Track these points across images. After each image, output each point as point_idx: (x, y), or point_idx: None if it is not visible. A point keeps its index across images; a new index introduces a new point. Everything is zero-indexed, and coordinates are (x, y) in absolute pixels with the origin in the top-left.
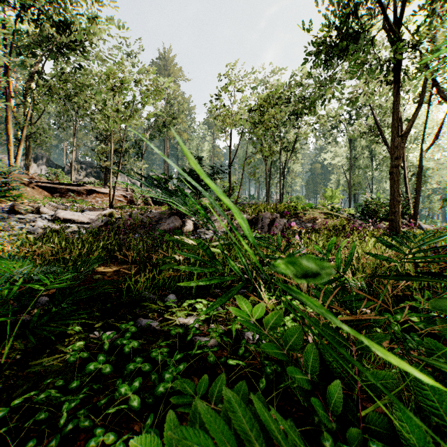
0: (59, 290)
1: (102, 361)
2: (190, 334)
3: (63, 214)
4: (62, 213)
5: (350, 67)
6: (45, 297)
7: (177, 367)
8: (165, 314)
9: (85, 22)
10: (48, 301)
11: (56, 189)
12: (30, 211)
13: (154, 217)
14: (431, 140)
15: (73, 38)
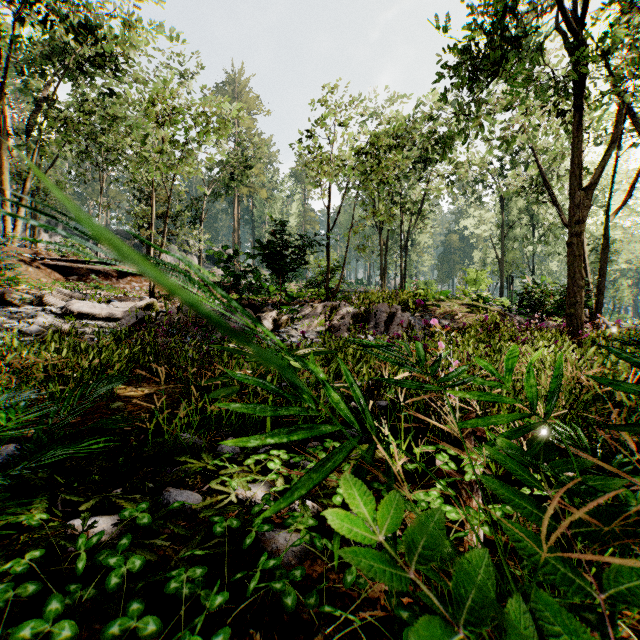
0: (38, 433)
1: (54, 614)
2: (251, 533)
3: (79, 305)
4: (77, 304)
5: (509, 84)
6: (15, 444)
7: (210, 639)
8: (212, 482)
9: (117, 26)
10: (11, 455)
11: (72, 270)
12: (29, 302)
13: (216, 311)
14: (618, 200)
15: (100, 50)
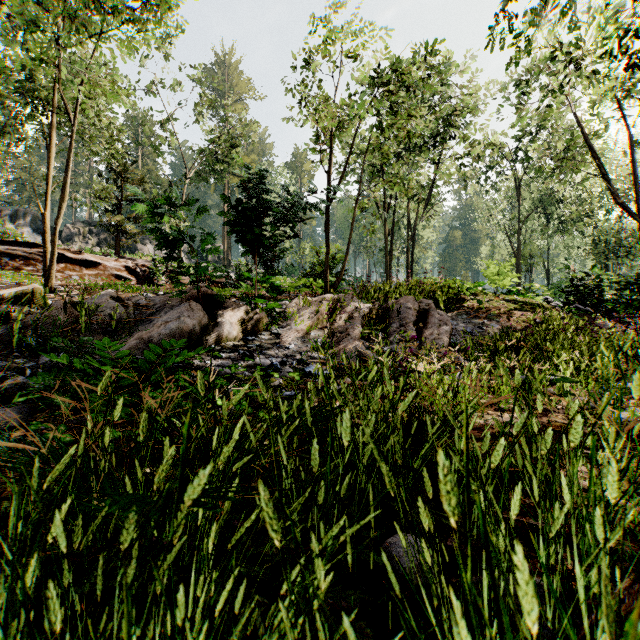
0: None
1: None
2: None
3: None
4: None
5: None
6: None
7: None
8: None
9: None
10: None
11: None
12: None
13: (152, 306)
14: None
15: None
